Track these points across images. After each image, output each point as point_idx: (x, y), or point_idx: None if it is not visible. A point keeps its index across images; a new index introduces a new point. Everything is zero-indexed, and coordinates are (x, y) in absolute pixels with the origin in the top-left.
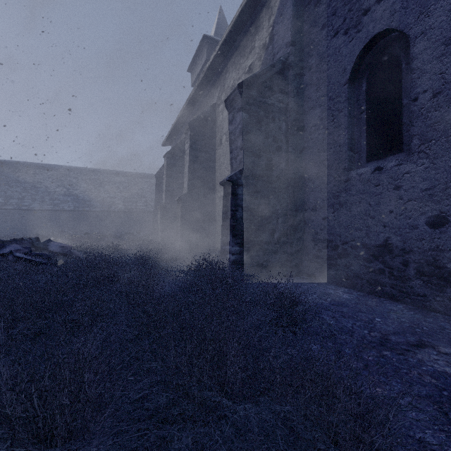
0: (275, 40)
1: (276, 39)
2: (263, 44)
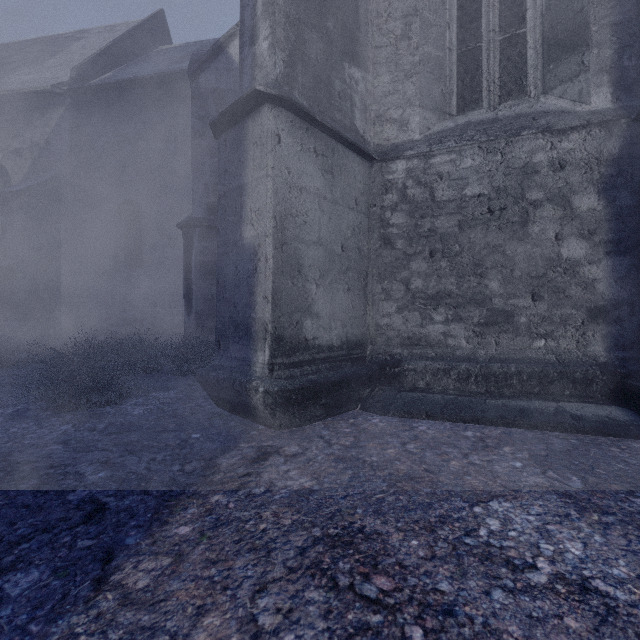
0: (52, 150)
1: (53, 151)
2: (37, 143)
